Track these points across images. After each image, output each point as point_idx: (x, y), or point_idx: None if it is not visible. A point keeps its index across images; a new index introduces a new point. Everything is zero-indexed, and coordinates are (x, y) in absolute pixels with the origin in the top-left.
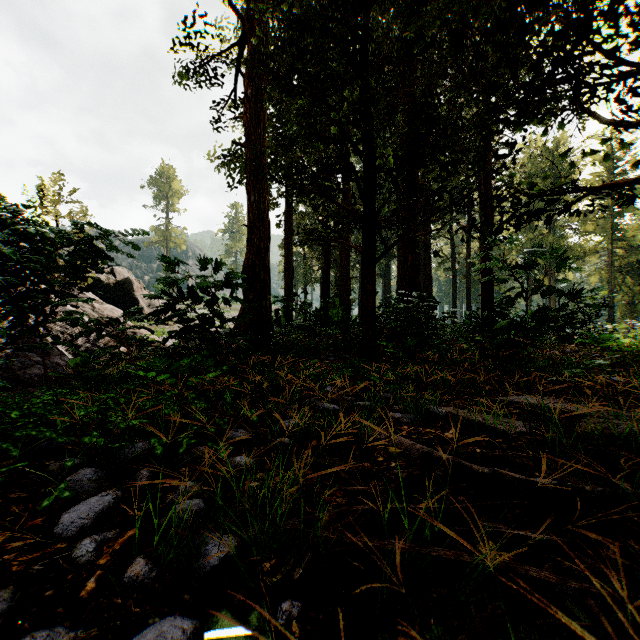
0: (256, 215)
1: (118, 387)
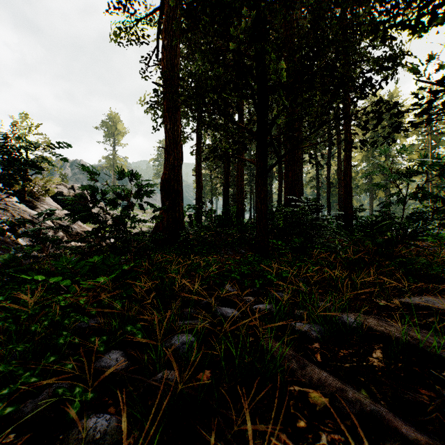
0: (171, 140)
1: (22, 286)
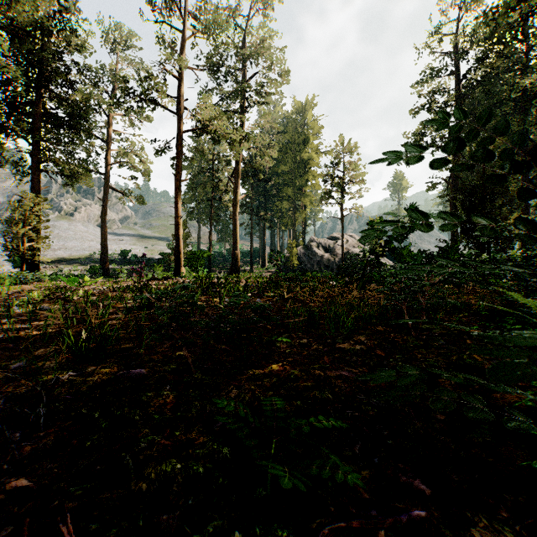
0: (453, 237)
1: None
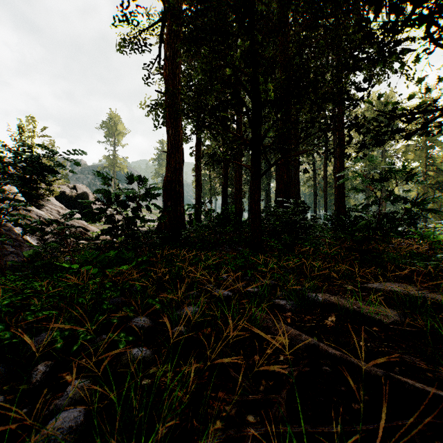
0: (173, 144)
1: (54, 275)
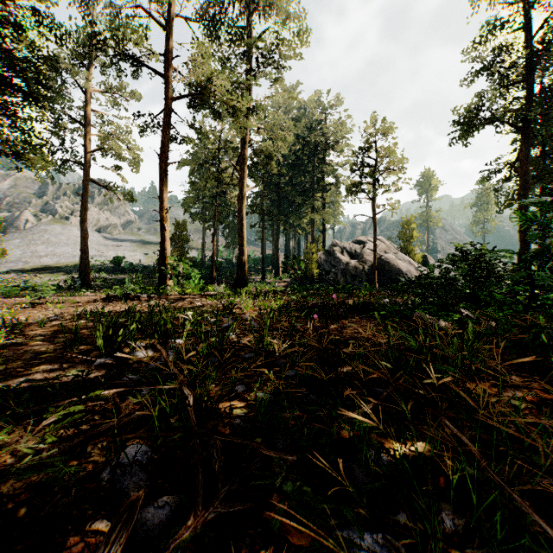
0: (523, 238)
1: None
